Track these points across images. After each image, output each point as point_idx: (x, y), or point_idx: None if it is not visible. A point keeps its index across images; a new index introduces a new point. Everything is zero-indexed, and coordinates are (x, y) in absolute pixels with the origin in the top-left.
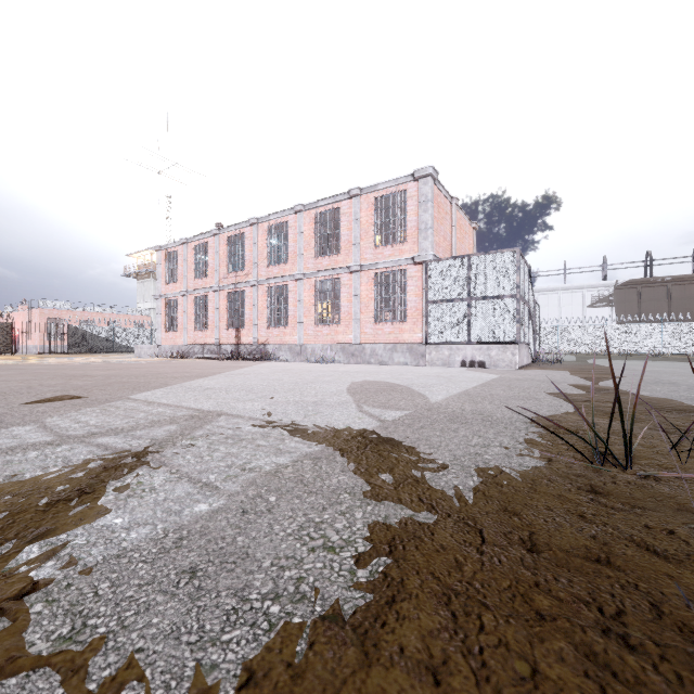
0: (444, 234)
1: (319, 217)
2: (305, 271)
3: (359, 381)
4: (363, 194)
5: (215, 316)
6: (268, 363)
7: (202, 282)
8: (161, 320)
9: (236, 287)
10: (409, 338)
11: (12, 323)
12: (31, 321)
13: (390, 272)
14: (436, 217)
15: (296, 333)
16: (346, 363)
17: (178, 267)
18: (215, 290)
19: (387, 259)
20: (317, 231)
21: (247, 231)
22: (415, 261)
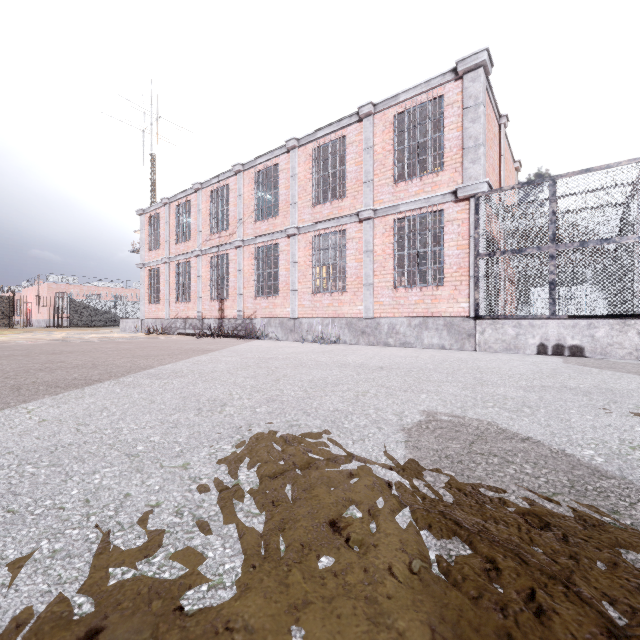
0: (492, 163)
1: (317, 156)
2: (299, 224)
3: (417, 418)
4: (378, 112)
5: (197, 285)
6: (250, 344)
7: (184, 246)
8: (144, 291)
9: (220, 250)
10: (447, 310)
11: (13, 297)
12: (41, 295)
13: (418, 216)
14: (486, 134)
15: (289, 304)
16: (353, 344)
17: (160, 231)
18: (196, 254)
19: (413, 198)
20: (315, 180)
21: (232, 182)
22: (459, 196)
